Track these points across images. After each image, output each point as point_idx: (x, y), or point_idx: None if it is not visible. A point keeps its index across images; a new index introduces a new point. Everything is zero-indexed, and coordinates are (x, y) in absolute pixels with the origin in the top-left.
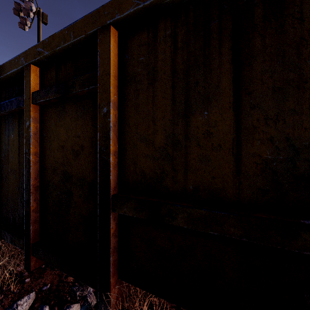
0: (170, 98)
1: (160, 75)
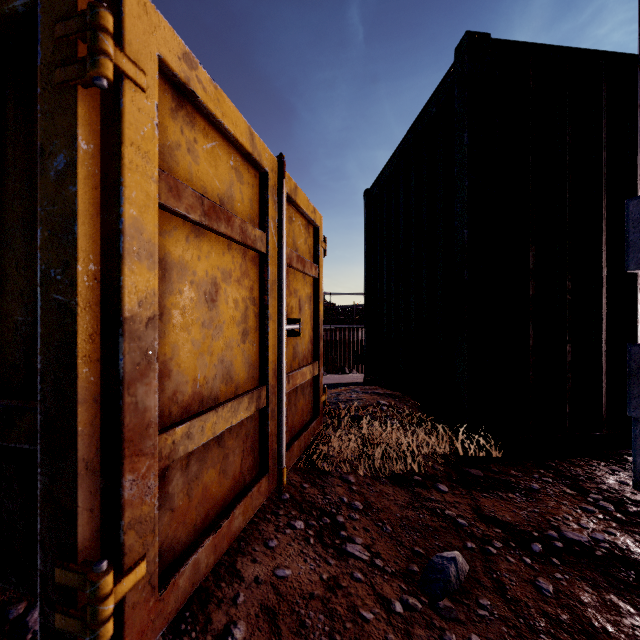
0: None
1: None
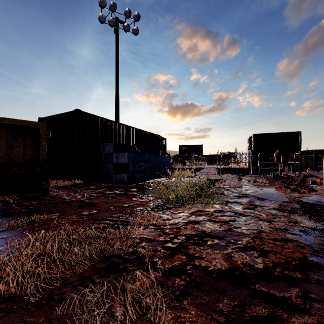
0: (6, 144)
1: (2, 138)
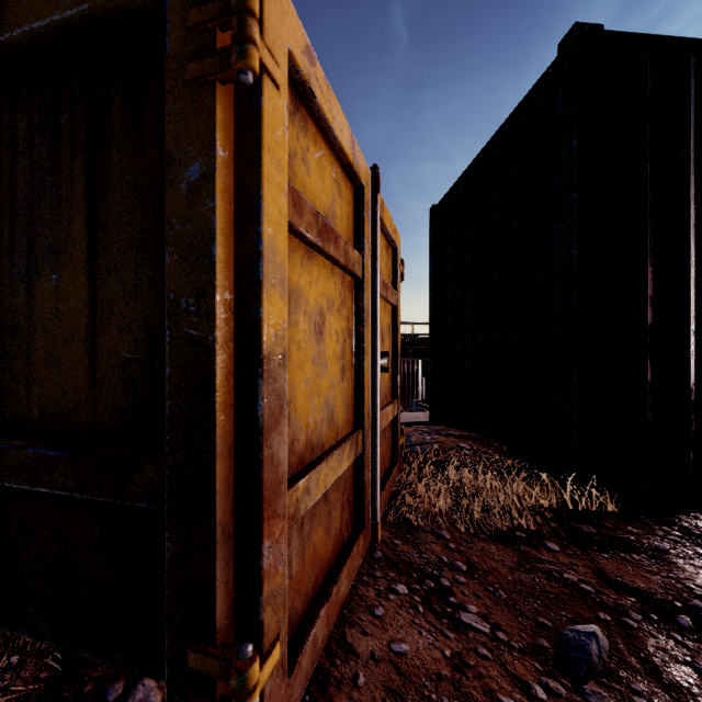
0: (8, 243)
1: None
